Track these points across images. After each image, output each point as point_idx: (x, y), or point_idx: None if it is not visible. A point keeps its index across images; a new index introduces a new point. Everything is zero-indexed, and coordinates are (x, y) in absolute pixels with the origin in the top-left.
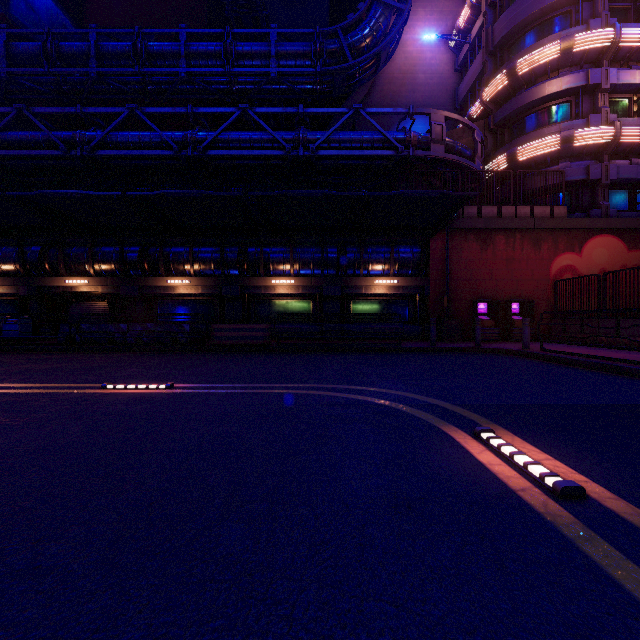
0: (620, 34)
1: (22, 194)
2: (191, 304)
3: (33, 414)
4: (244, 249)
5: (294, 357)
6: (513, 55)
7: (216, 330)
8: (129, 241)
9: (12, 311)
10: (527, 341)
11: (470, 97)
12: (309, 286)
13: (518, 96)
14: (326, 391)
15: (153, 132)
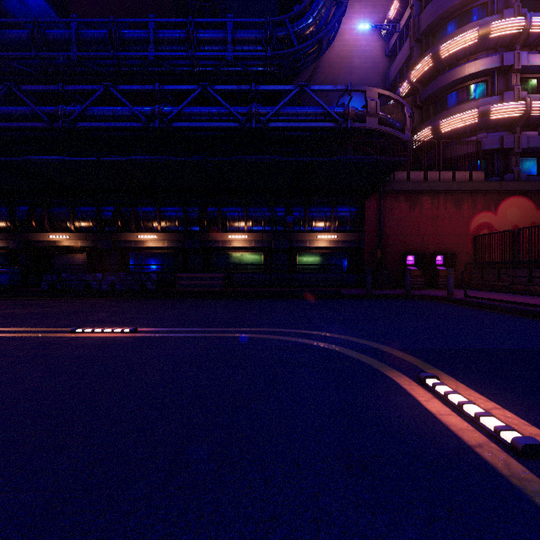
0: (530, 22)
1: (9, 160)
2: (158, 256)
3: (1, 358)
4: (204, 208)
5: (247, 302)
6: (437, 41)
7: (179, 279)
8: (105, 202)
9: (4, 262)
10: (452, 288)
11: (399, 78)
12: (261, 240)
13: (441, 76)
14: (276, 335)
15: (125, 107)
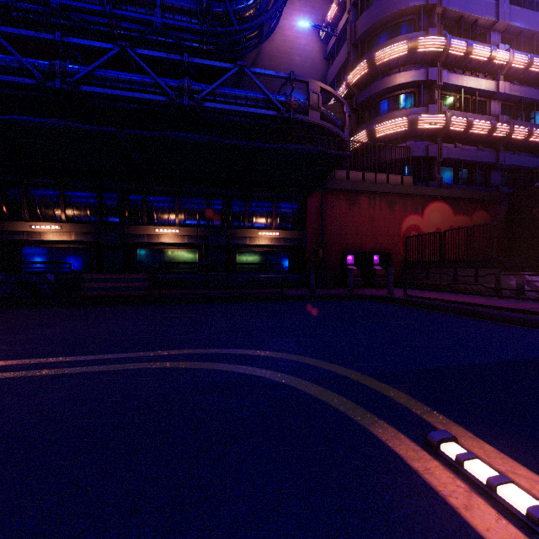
0: (450, 43)
1: None
2: (63, 252)
3: None
4: (125, 196)
5: (175, 309)
6: (371, 49)
7: (86, 280)
8: None
9: None
10: (392, 288)
11: (336, 82)
12: (195, 236)
13: (376, 83)
14: (204, 361)
15: (10, 55)
